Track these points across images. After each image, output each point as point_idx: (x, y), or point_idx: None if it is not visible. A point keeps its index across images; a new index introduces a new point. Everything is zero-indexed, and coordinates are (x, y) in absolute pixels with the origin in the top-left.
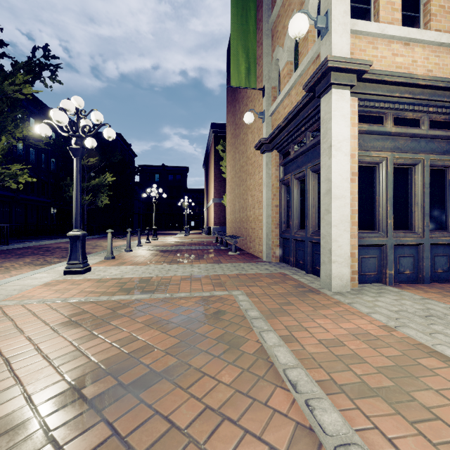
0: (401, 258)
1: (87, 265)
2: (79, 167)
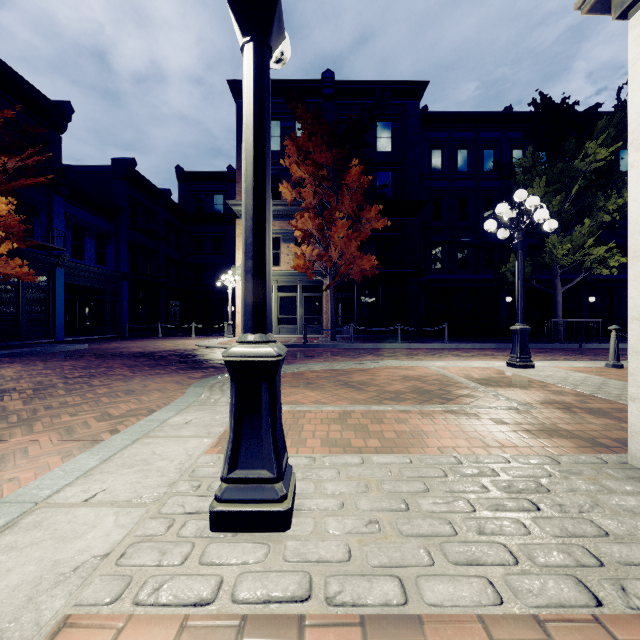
0: None
1: (527, 361)
2: (520, 261)
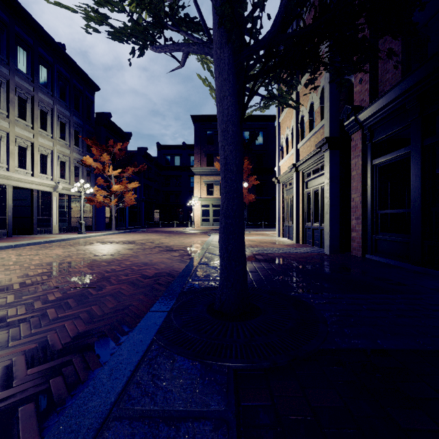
0: (290, 231)
1: None
2: None
